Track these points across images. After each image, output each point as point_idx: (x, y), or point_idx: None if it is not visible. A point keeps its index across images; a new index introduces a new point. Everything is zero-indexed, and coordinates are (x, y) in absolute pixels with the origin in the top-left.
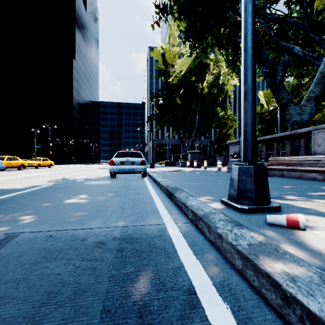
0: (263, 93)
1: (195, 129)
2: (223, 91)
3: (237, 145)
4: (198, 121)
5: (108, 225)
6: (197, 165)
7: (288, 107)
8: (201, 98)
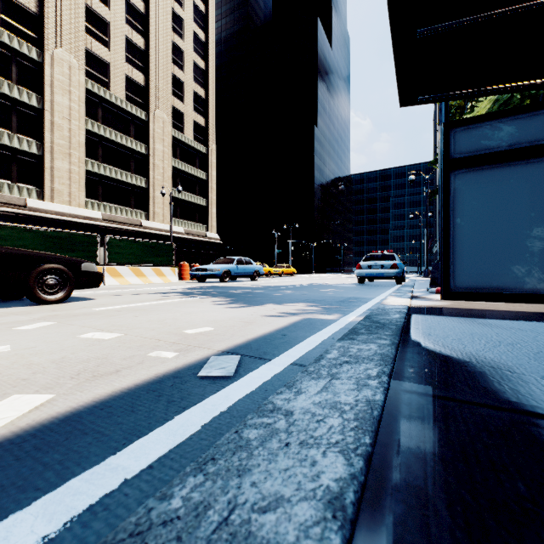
0: None
1: None
2: None
3: None
4: None
5: (346, 295)
6: None
7: None
8: None
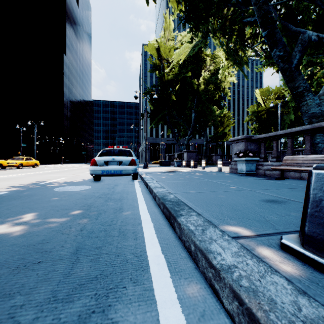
0: (260, 91)
1: (191, 127)
2: (219, 88)
3: (242, 142)
4: (194, 118)
5: None
6: (194, 165)
7: (305, 97)
8: (197, 95)
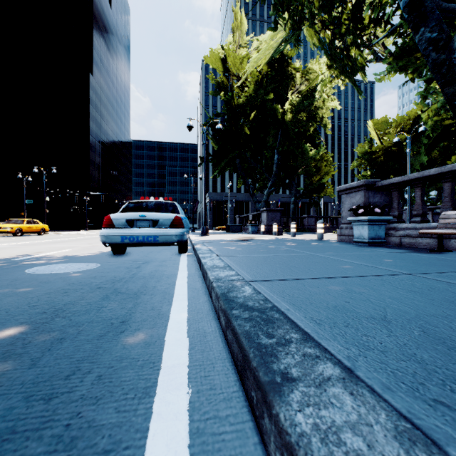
0: (373, 123)
1: (272, 176)
2: (314, 118)
3: (360, 192)
4: (277, 162)
5: None
6: (278, 231)
7: None
8: (282, 128)
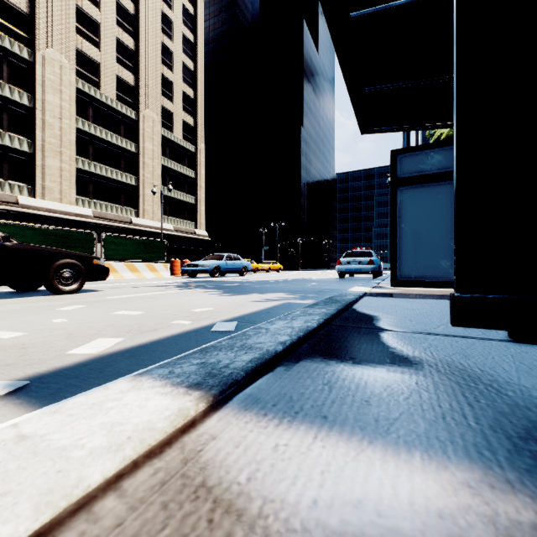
0: None
1: None
2: None
3: None
4: None
5: (325, 287)
6: None
7: None
8: None
